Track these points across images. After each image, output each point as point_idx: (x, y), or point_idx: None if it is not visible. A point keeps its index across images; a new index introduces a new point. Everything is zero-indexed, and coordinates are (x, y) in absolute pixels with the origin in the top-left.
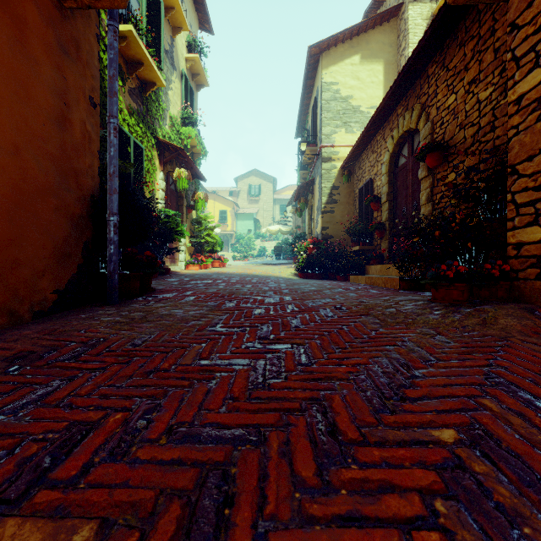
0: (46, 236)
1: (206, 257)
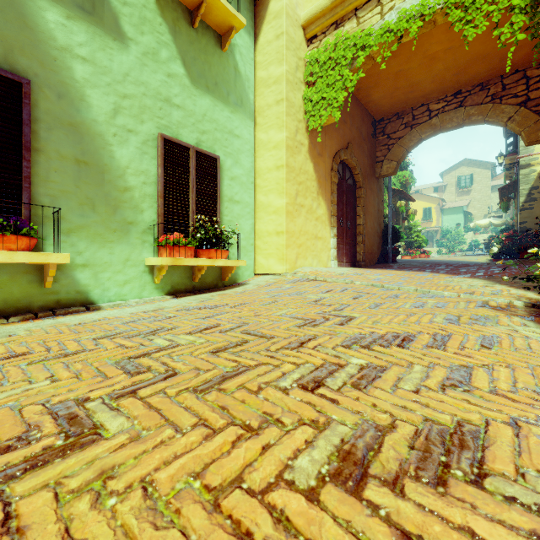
0: (376, 243)
1: (415, 250)
